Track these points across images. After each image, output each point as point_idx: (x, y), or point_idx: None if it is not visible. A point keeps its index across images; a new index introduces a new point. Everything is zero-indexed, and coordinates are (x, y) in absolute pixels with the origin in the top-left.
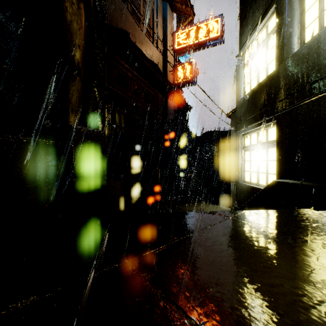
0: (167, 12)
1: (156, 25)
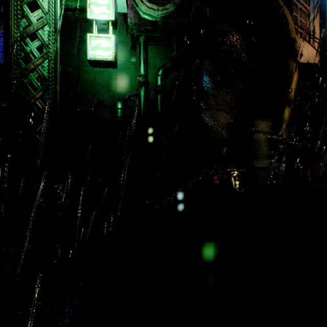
0: (326, 5)
1: (311, 25)
